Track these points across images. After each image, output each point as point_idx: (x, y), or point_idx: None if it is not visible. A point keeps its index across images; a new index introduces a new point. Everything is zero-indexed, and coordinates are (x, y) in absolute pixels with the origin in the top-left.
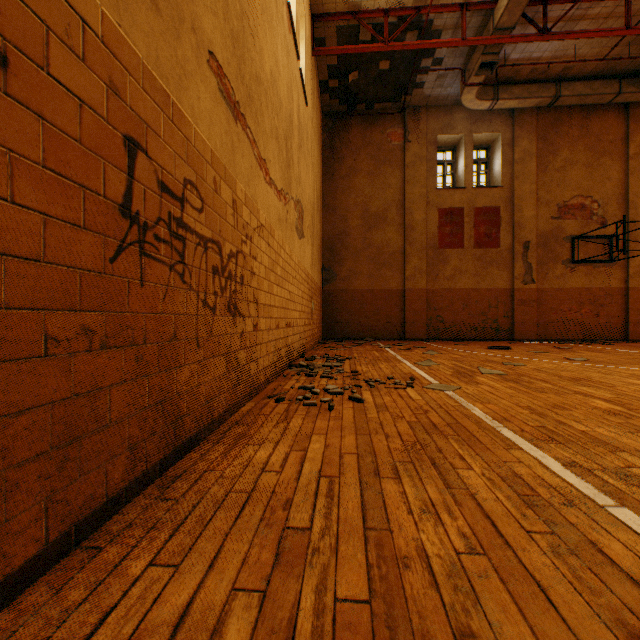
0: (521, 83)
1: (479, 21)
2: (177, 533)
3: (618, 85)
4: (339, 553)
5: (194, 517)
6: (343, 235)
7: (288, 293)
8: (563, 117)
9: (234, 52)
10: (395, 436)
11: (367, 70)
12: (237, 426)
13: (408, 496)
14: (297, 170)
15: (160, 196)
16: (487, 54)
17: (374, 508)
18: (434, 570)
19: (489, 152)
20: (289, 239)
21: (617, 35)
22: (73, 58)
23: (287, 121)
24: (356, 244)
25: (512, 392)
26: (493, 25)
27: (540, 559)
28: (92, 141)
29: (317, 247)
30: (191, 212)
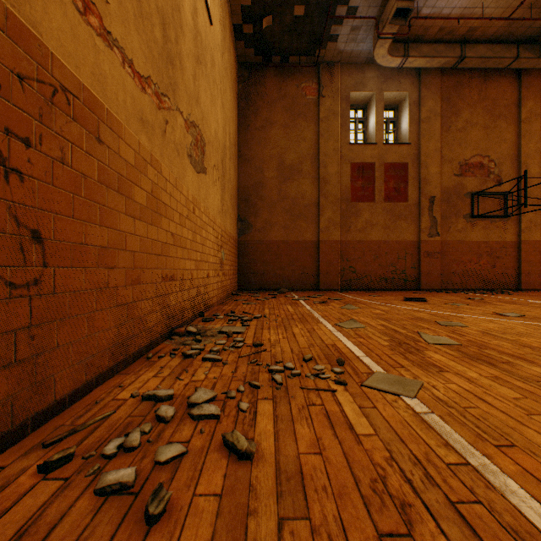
0: (429, 43)
1: None
2: None
3: (516, 50)
4: None
5: None
6: (259, 186)
7: (169, 235)
8: (464, 81)
9: None
10: None
11: (282, 15)
12: None
13: None
14: (192, 84)
15: None
16: (402, 0)
17: None
18: None
19: (397, 112)
20: (172, 162)
21: None
22: None
23: None
24: (272, 195)
25: (514, 395)
26: None
27: None
28: None
29: (230, 195)
30: None
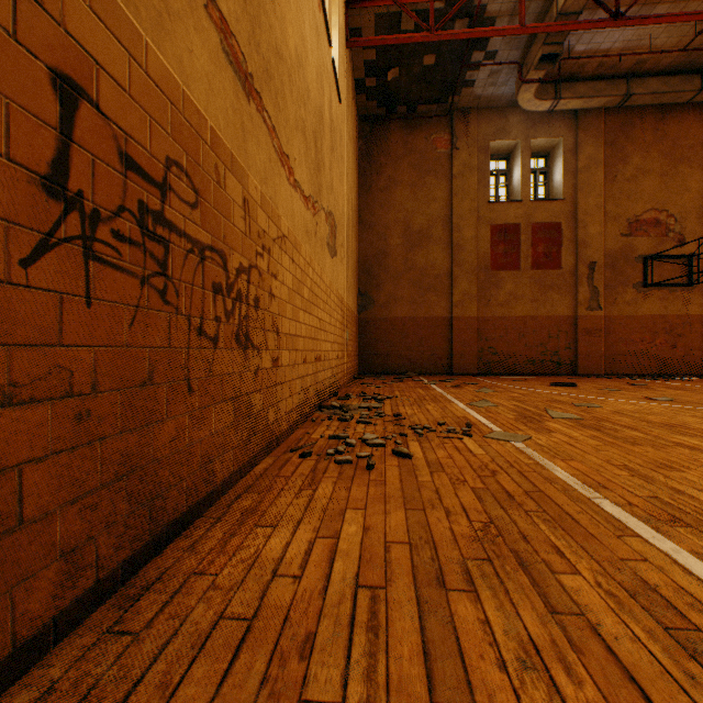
0: (586, 80)
1: (540, 6)
2: None
3: (700, 81)
4: None
5: (156, 675)
6: (382, 255)
7: (318, 321)
8: (634, 119)
9: (245, 8)
10: (459, 512)
11: (409, 66)
12: (247, 495)
13: (494, 629)
14: (329, 176)
15: (123, 175)
16: (549, 44)
17: (444, 656)
18: None
19: (548, 160)
20: (319, 256)
21: (702, 19)
22: None
23: (316, 115)
24: (396, 266)
25: (597, 444)
26: (557, 9)
27: None
28: None
29: (352, 269)
30: (178, 206)
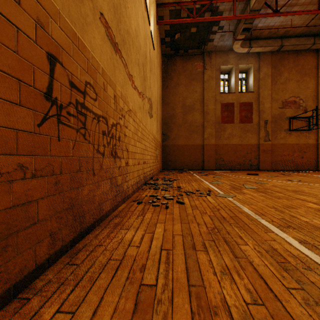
0: (263, 39)
1: (242, 6)
2: (76, 288)
3: (313, 40)
4: (174, 303)
5: (87, 277)
6: (172, 117)
7: (144, 146)
8: (285, 56)
9: (115, 15)
10: (202, 224)
11: (185, 32)
12: (116, 218)
13: (213, 263)
14: (149, 82)
15: (70, 90)
16: (246, 23)
17: (193, 271)
18: (233, 317)
19: (247, 74)
20: (145, 118)
21: (314, 13)
22: (12, 1)
23: (144, 56)
24: (179, 121)
25: (263, 198)
26: (250, 8)
27: (298, 308)
28: (25, 53)
29: (159, 123)
30: (89, 100)
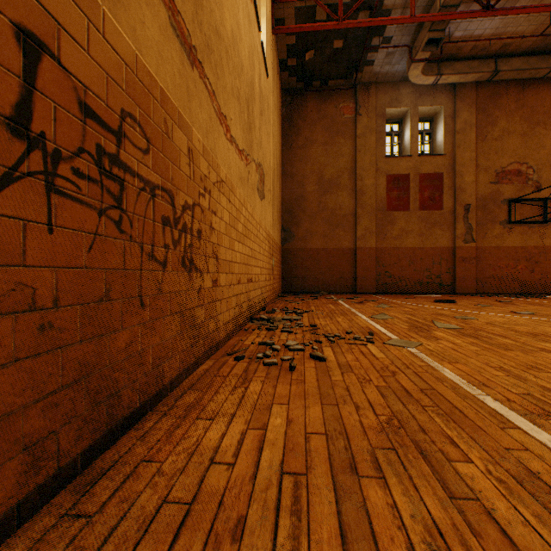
0: (463, 60)
1: (426, 0)
2: None
3: None
4: None
5: None
6: (300, 199)
7: (249, 250)
8: (501, 91)
9: None
10: (366, 407)
11: (322, 49)
12: (190, 392)
13: (401, 513)
14: (258, 135)
15: (83, 121)
16: (433, 31)
17: (359, 539)
18: None
19: (432, 124)
20: (250, 199)
21: None
22: None
23: (248, 86)
24: (312, 207)
25: (476, 349)
26: (440, 3)
27: None
28: None
29: (277, 209)
30: (132, 151)
